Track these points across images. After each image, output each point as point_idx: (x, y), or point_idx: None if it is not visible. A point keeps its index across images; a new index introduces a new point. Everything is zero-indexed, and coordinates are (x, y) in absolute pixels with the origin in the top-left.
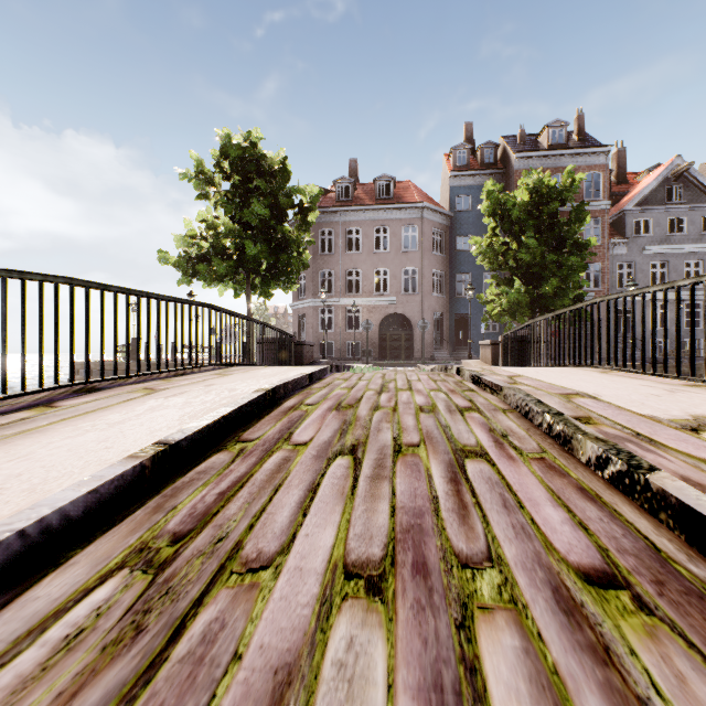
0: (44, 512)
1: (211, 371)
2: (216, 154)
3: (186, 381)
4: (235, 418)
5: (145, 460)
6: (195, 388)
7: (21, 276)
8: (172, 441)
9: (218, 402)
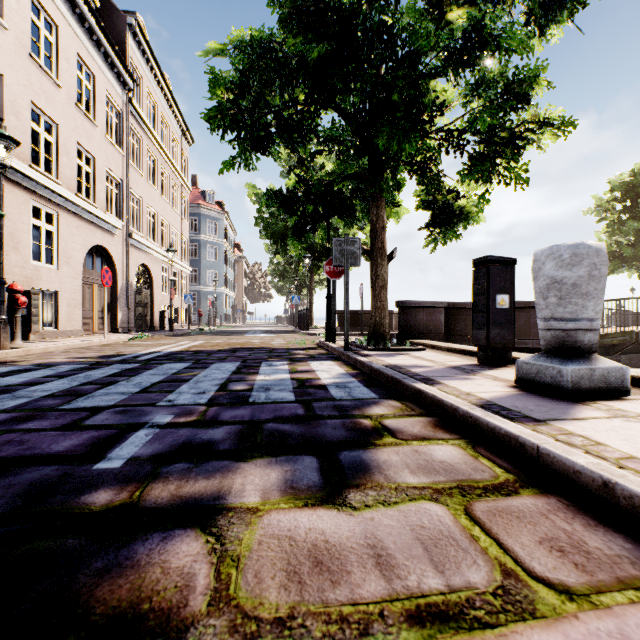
0: None
1: None
2: (607, 193)
3: None
4: None
5: None
6: None
7: None
8: None
9: None
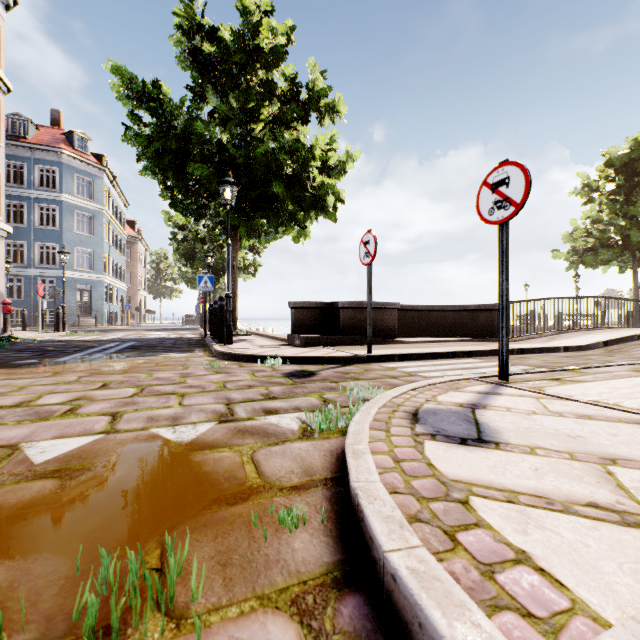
0: (588, 343)
1: (606, 329)
2: (600, 168)
3: (597, 331)
4: (622, 340)
5: (600, 341)
6: (604, 333)
7: (544, 299)
8: (605, 340)
9: (615, 336)
